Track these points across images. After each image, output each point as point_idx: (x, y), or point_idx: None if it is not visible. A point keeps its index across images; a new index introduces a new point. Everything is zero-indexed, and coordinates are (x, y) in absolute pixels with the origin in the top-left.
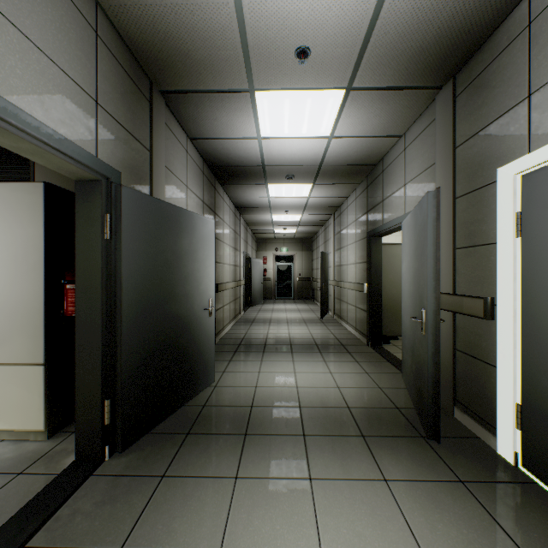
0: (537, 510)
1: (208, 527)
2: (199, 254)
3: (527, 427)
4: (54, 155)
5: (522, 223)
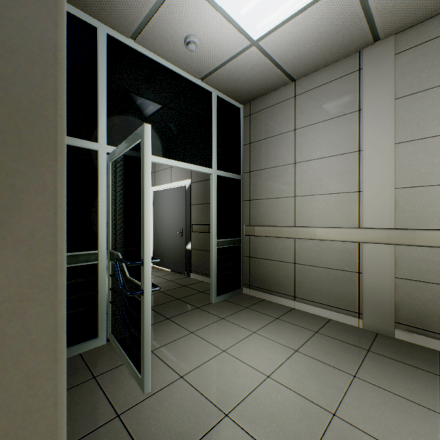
0: (153, 269)
1: None
2: None
3: (154, 254)
4: None
5: (154, 203)
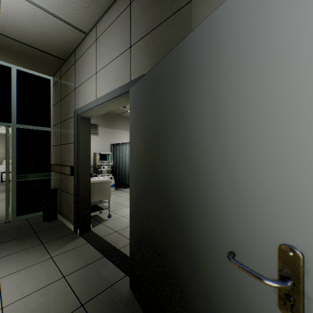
0: None
1: (19, 310)
2: (222, 104)
3: None
4: (113, 102)
5: None
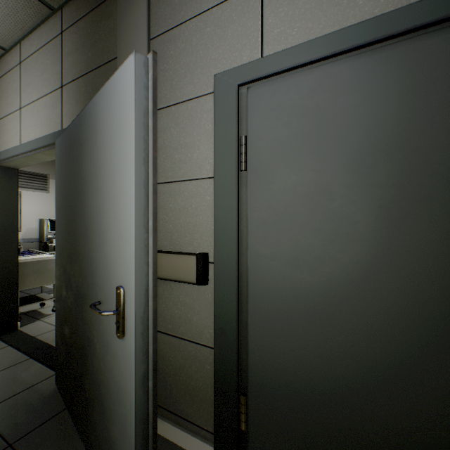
0: None
1: None
2: (103, 176)
3: None
4: (42, 152)
5: None
